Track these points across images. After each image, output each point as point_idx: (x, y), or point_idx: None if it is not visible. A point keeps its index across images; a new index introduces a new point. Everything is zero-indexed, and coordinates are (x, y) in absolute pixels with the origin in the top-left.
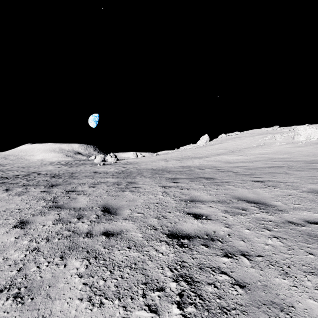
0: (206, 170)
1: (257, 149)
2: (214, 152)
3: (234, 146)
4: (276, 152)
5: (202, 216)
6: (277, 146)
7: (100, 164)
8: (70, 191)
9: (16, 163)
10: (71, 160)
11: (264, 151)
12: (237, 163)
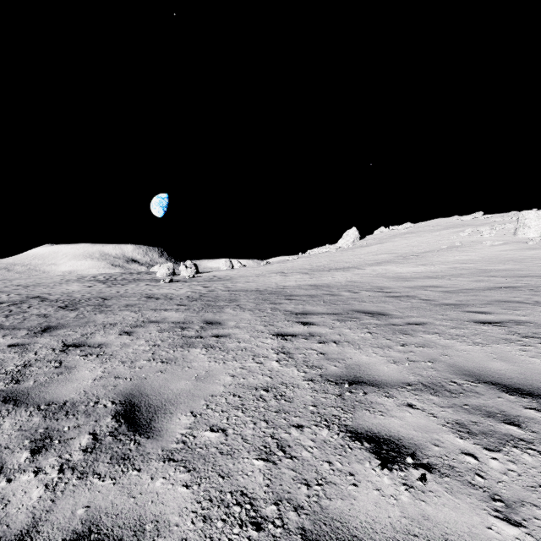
0: (364, 294)
1: (449, 253)
2: (371, 259)
3: (405, 249)
4: (488, 259)
5: (399, 449)
6: (487, 248)
7: (165, 280)
8: (73, 345)
9: (17, 279)
10: (117, 273)
11: (464, 257)
12: (420, 279)
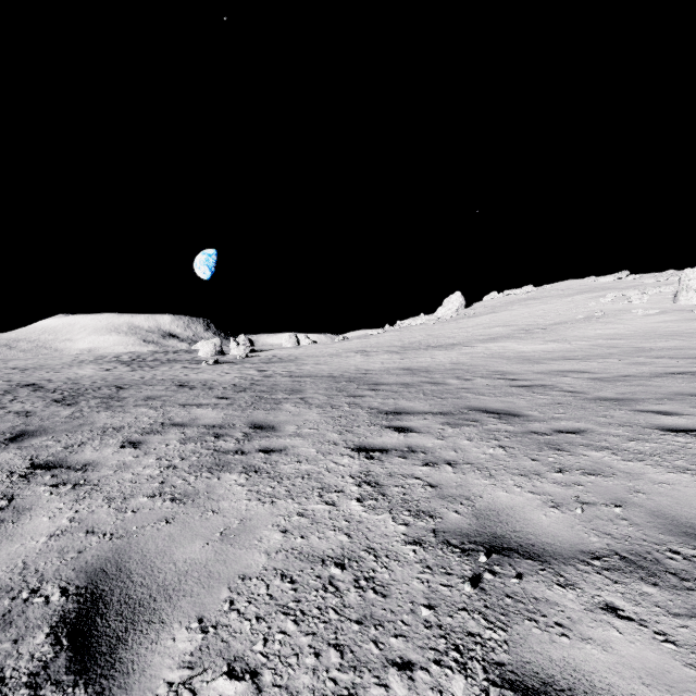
0: (480, 383)
1: (588, 325)
2: (482, 334)
3: (528, 319)
4: (643, 334)
5: None
6: (639, 319)
7: (208, 361)
8: (44, 466)
9: (15, 359)
10: (147, 352)
11: (609, 330)
12: (554, 361)
